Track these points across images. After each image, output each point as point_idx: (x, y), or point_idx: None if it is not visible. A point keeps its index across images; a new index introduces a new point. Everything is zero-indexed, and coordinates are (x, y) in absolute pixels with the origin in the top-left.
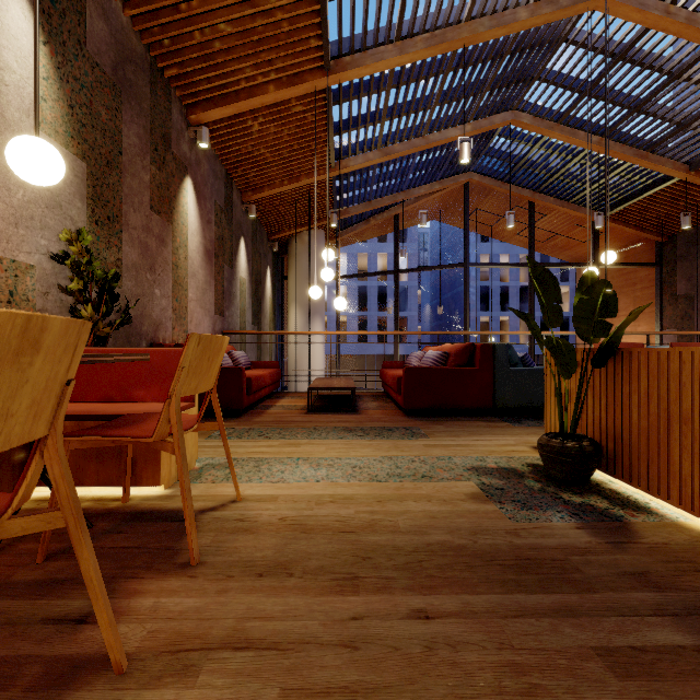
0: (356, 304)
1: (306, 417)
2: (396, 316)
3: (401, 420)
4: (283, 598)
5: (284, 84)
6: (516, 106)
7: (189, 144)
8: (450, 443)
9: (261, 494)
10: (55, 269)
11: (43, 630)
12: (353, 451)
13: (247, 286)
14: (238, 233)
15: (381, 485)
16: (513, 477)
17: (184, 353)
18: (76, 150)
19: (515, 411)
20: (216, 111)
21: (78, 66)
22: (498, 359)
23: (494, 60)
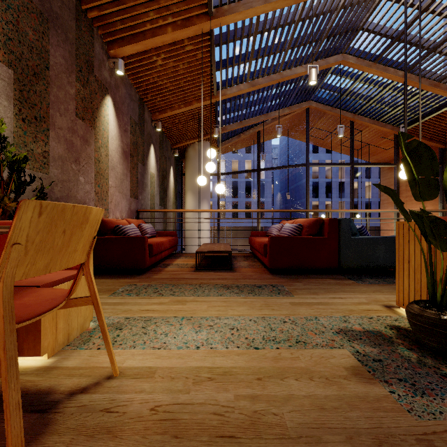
0: (231, 193)
1: (194, 274)
2: (258, 200)
3: (268, 277)
4: None
5: (179, 27)
6: (345, 50)
7: (109, 72)
8: (312, 301)
9: (140, 367)
10: None
11: None
12: (231, 309)
13: (156, 178)
14: (149, 141)
15: (258, 353)
16: (383, 343)
17: (13, 226)
18: (1, 58)
19: (354, 270)
20: (128, 47)
21: None
22: (342, 230)
23: (332, 12)
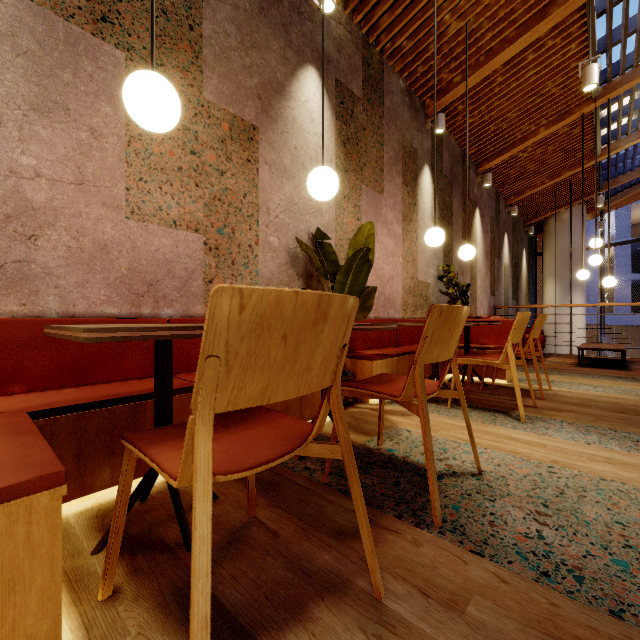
0: (628, 266)
1: (577, 368)
2: None
3: None
4: (588, 409)
5: (553, 123)
6: None
7: (477, 187)
8: None
9: (562, 390)
10: (435, 283)
11: (502, 399)
12: (623, 385)
13: (508, 269)
14: (503, 231)
15: None
16: None
17: (536, 321)
18: (439, 224)
19: None
20: (496, 160)
21: (440, 183)
22: None
23: None
